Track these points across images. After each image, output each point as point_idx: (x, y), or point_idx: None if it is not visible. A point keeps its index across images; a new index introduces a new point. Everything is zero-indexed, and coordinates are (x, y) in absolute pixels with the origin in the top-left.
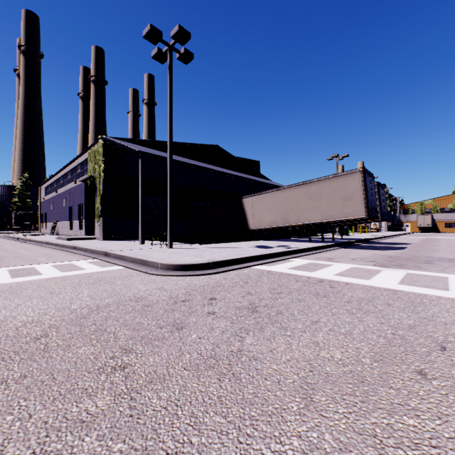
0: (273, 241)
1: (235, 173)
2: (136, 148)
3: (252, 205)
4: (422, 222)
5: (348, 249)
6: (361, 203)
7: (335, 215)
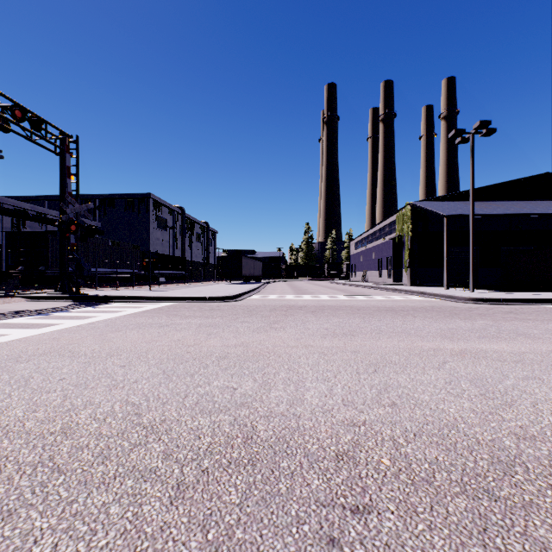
0: None
1: None
2: (441, 212)
3: None
4: None
5: None
6: None
7: None
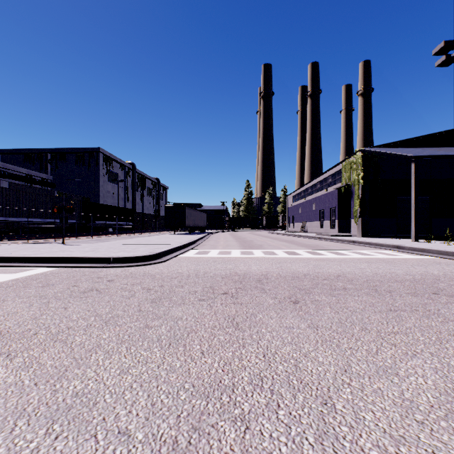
0: None
1: None
2: (406, 154)
3: None
4: None
5: None
6: None
7: None
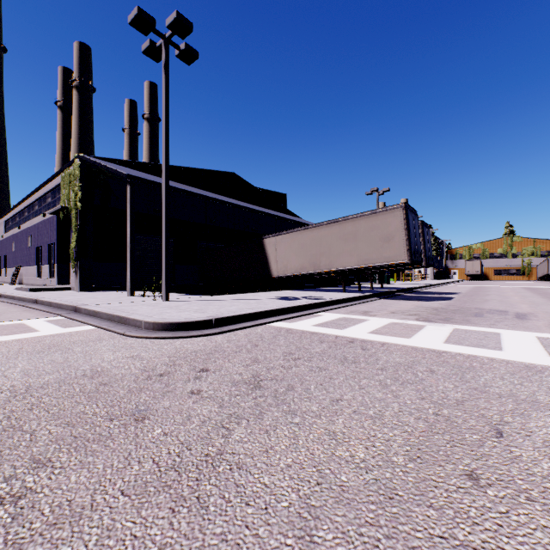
0: (300, 291)
1: (255, 208)
2: (124, 171)
3: (276, 247)
4: (471, 268)
5: (388, 300)
6: (403, 245)
7: (374, 260)
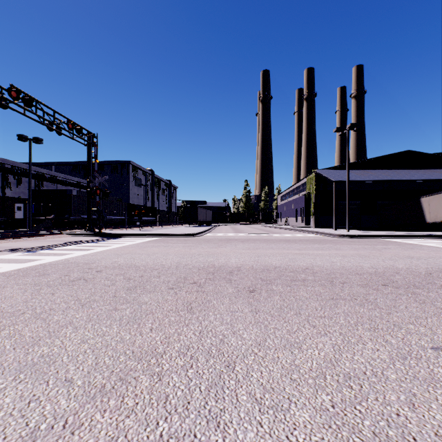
0: None
1: (419, 176)
2: (332, 179)
3: (428, 203)
4: None
5: None
6: None
7: None
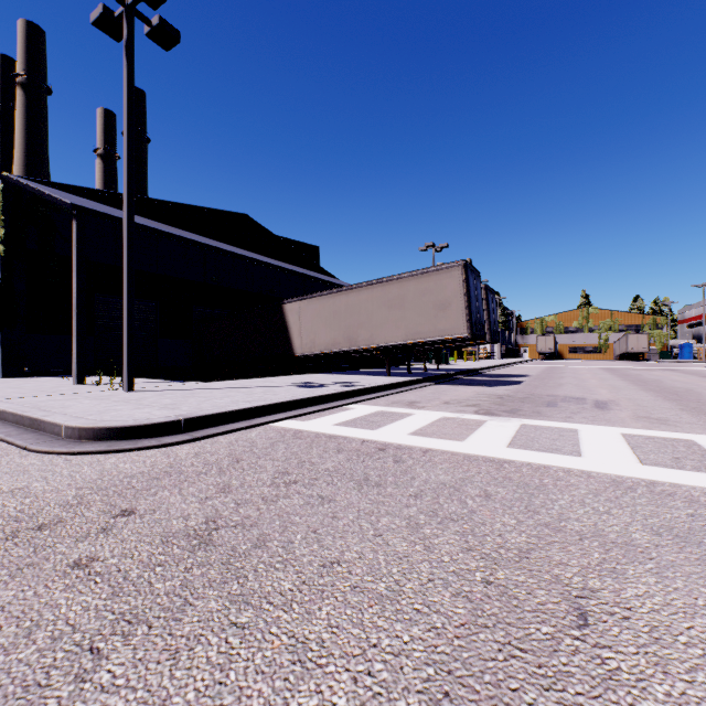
0: (332, 374)
1: (274, 262)
2: (69, 200)
3: (300, 316)
4: (543, 345)
5: (443, 385)
6: (462, 315)
7: (426, 333)
